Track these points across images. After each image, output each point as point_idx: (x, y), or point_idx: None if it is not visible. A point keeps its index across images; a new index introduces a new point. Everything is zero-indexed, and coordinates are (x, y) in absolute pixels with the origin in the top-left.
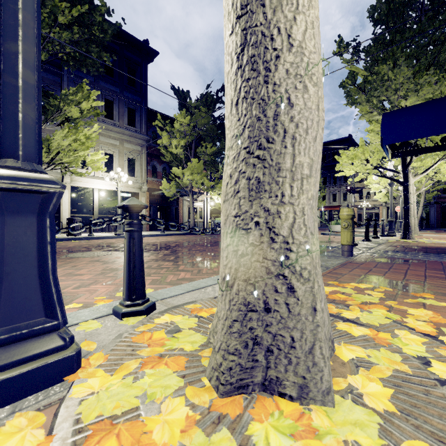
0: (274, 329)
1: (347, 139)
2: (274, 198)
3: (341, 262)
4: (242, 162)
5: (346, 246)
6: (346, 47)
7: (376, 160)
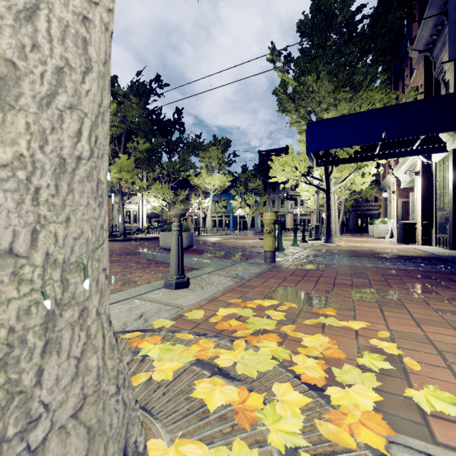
0: None
1: (284, 149)
2: None
3: (261, 270)
4: None
5: (269, 252)
6: (278, 55)
7: (304, 168)
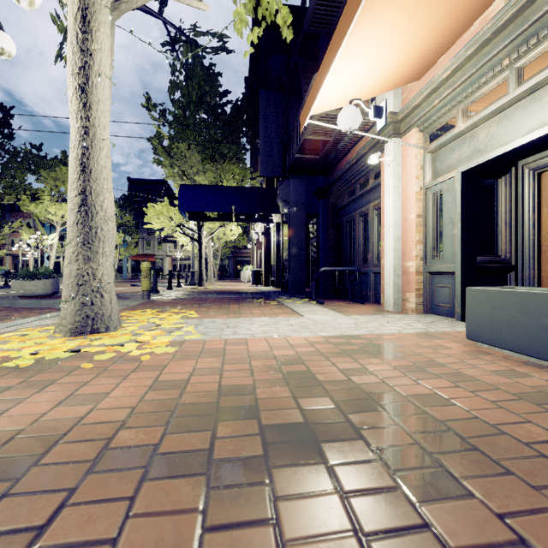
0: (96, 311)
1: (162, 183)
2: (95, 263)
3: (140, 303)
4: (80, 248)
5: (146, 291)
6: (154, 106)
7: (179, 219)
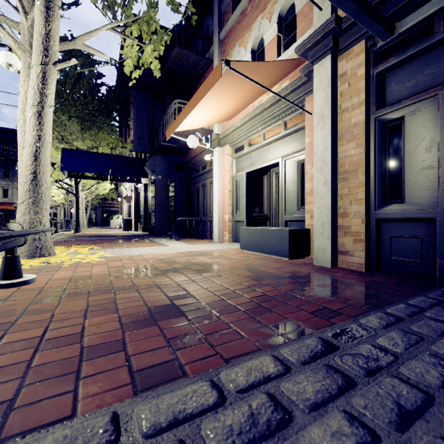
0: (42, 243)
1: None
2: (41, 215)
3: None
4: (31, 206)
5: None
6: None
7: (57, 176)
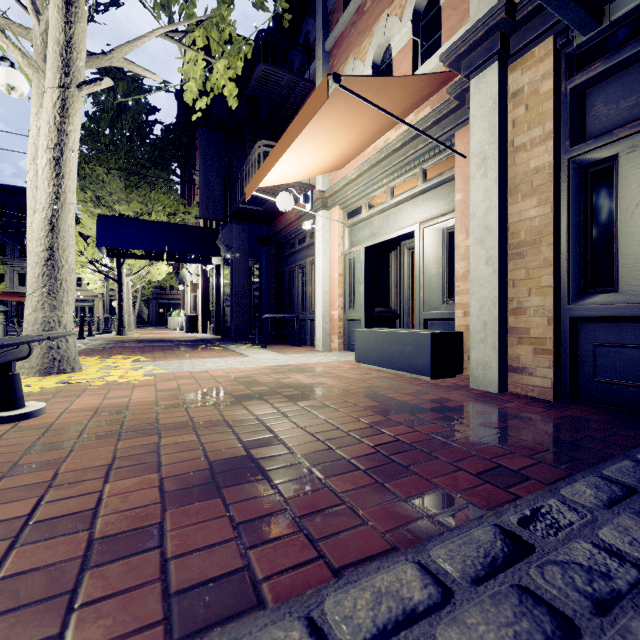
0: (62, 354)
1: None
2: (61, 311)
3: None
4: (46, 298)
5: None
6: None
7: (92, 254)
